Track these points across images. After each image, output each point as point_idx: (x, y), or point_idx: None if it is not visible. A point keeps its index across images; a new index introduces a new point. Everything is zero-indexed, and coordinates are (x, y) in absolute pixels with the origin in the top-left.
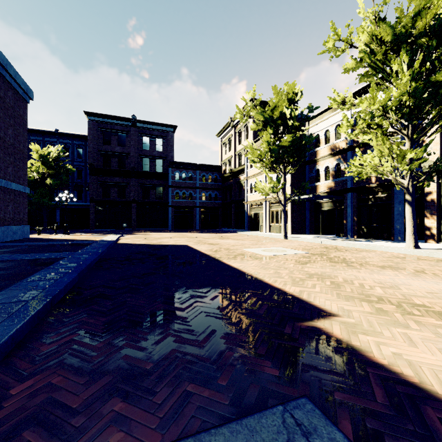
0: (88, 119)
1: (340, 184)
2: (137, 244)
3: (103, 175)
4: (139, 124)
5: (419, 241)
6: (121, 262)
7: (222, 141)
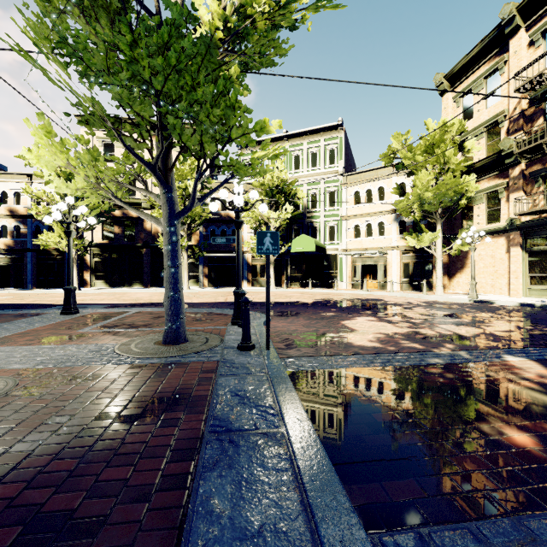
0: None
1: (23, 245)
2: None
3: None
4: None
5: (82, 287)
6: None
7: None
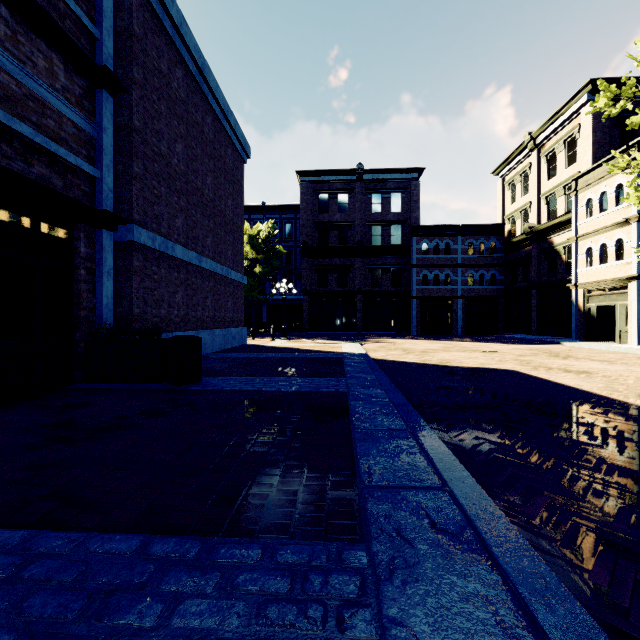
0: (299, 181)
1: None
2: (413, 364)
3: (318, 257)
4: (367, 176)
5: None
6: (465, 416)
7: (504, 181)
